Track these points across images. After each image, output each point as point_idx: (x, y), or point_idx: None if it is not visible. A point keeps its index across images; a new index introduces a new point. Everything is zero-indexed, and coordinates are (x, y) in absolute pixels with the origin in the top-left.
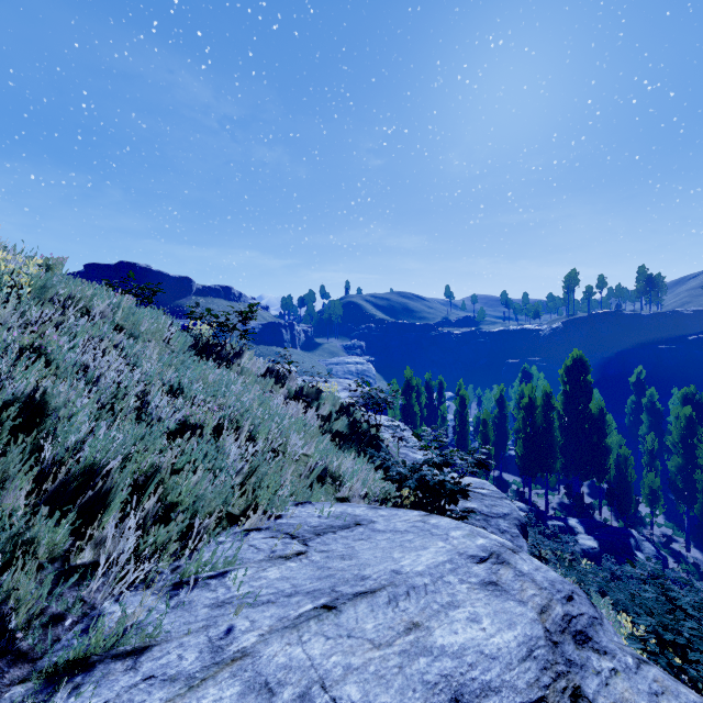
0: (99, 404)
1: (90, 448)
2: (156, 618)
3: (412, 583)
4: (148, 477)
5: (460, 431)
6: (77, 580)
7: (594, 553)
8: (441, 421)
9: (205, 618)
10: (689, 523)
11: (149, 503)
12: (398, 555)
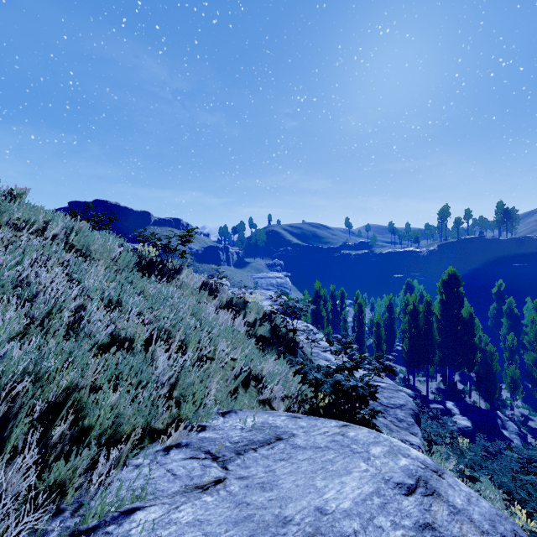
0: (33, 319)
1: None
2: None
3: (340, 531)
4: (69, 395)
5: (358, 331)
6: None
7: (468, 431)
8: (342, 323)
9: None
10: None
11: (60, 428)
12: (321, 482)
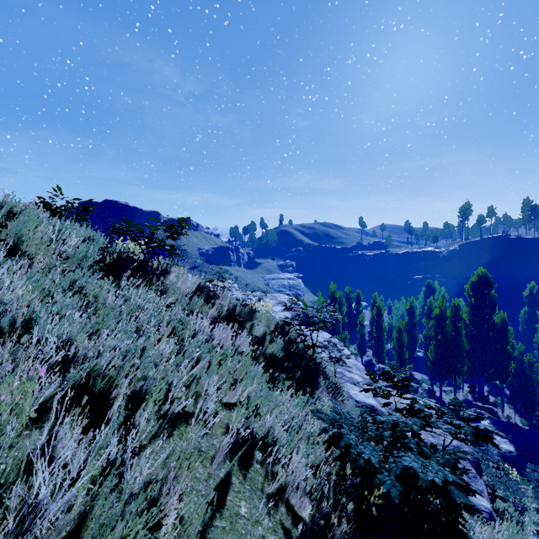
0: None
1: None
2: None
3: None
4: None
5: (377, 336)
6: None
7: (512, 456)
8: (359, 327)
9: None
10: None
11: None
12: None
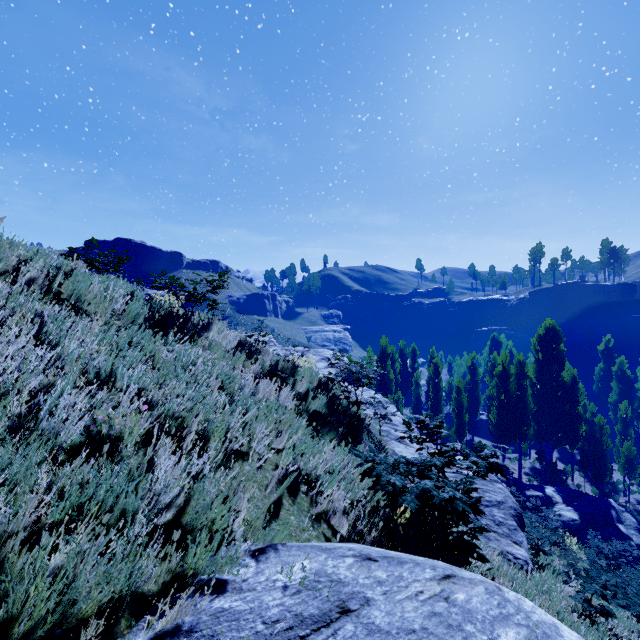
0: None
1: None
2: None
3: None
4: None
5: (434, 397)
6: None
7: (575, 525)
8: (414, 387)
9: None
10: None
11: None
12: None
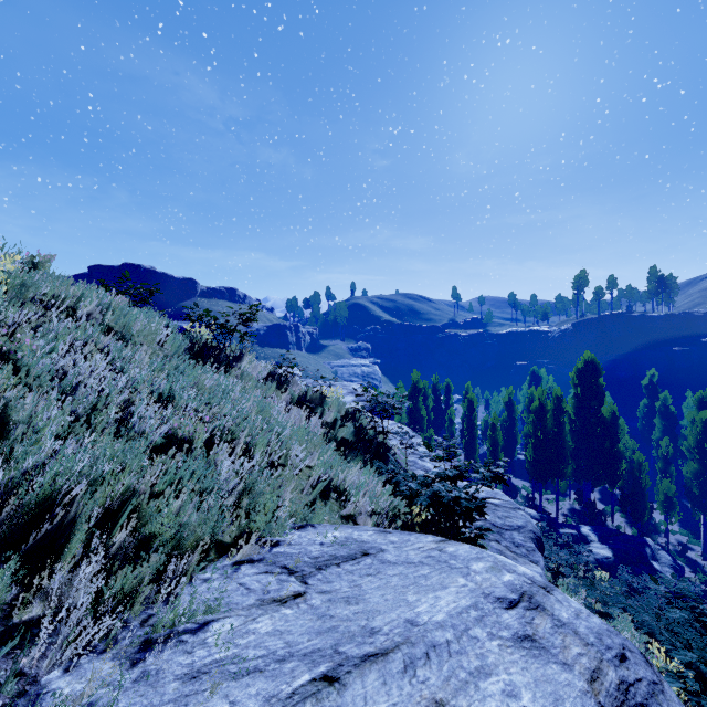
0: (75, 416)
1: (46, 474)
2: (111, 699)
3: (432, 640)
4: (125, 501)
5: (468, 435)
6: (18, 643)
7: (609, 562)
8: (448, 424)
9: (174, 699)
10: (705, 531)
11: (121, 536)
12: (412, 597)
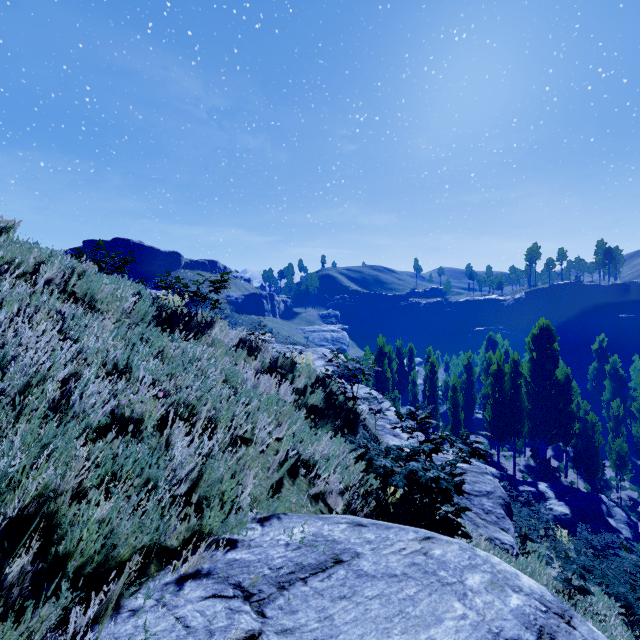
0: (4, 393)
1: None
2: None
3: None
4: (43, 504)
5: (430, 396)
6: None
7: (566, 519)
8: (411, 386)
9: None
10: None
11: (20, 561)
12: (400, 639)
